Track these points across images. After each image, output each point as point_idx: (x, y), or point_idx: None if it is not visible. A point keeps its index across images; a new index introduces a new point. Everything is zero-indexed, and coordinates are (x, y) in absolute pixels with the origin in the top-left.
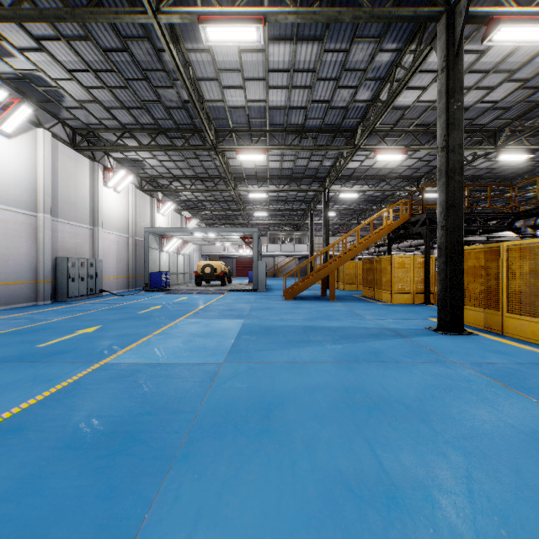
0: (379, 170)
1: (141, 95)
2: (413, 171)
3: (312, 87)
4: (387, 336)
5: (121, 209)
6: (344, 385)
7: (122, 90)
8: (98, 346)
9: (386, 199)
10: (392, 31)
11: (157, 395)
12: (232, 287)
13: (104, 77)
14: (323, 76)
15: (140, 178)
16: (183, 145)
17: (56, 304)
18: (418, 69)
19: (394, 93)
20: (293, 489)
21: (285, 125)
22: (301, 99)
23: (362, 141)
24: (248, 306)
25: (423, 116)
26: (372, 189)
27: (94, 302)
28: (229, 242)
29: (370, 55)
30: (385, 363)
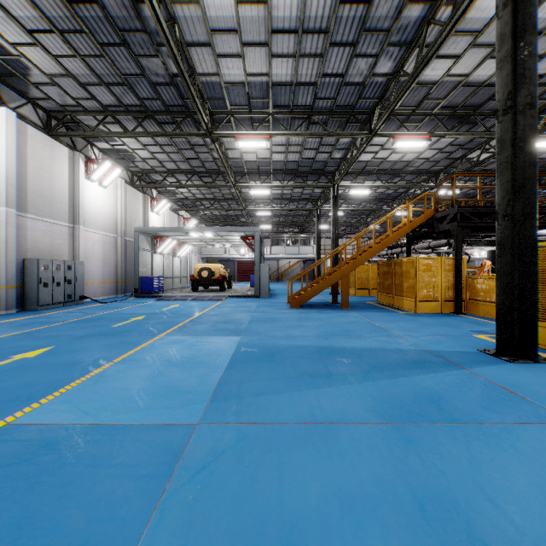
0: (394, 163)
1: (120, 67)
2: (432, 164)
3: (323, 55)
4: (435, 365)
5: (108, 206)
6: (413, 489)
7: (98, 60)
8: (22, 385)
9: (399, 197)
10: None
11: (47, 527)
12: (231, 293)
13: (73, 41)
14: (338, 39)
15: (130, 172)
16: (173, 130)
17: (22, 314)
18: (454, 29)
19: (425, 57)
20: None
21: (290, 107)
22: (311, 73)
23: (380, 125)
24: (247, 317)
25: (451, 95)
26: (386, 185)
27: (69, 311)
28: (229, 244)
29: (396, 9)
30: (459, 424)
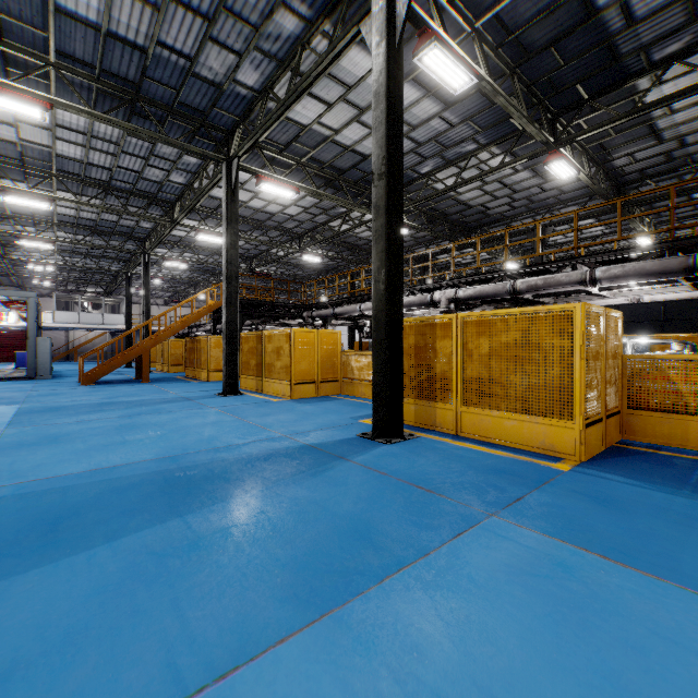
0: (210, 243)
1: None
2: (245, 251)
3: (116, 155)
4: (178, 401)
5: None
6: (121, 424)
7: None
8: None
9: None
10: (194, 145)
11: None
12: None
13: None
14: (130, 151)
15: None
16: None
17: None
18: None
19: (202, 193)
20: (72, 450)
21: (82, 177)
22: (104, 161)
23: (180, 219)
24: (23, 394)
25: (240, 210)
26: (204, 262)
27: None
28: None
29: (177, 153)
30: (160, 413)
